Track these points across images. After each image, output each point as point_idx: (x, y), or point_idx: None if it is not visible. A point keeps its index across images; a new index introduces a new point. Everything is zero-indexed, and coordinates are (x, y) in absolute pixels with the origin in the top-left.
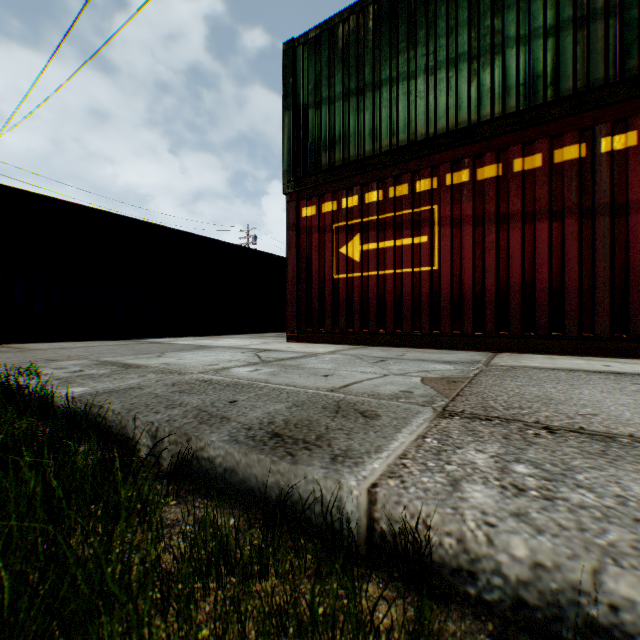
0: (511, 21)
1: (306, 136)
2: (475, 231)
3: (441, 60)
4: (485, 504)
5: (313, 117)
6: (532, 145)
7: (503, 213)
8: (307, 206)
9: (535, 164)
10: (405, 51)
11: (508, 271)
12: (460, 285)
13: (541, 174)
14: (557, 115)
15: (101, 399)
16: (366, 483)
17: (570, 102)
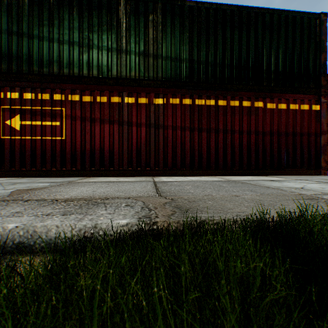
0: (96, 38)
1: None
2: (82, 123)
3: (66, 40)
4: None
5: None
6: (104, 92)
7: (93, 118)
8: None
9: (105, 100)
10: (48, 26)
11: (95, 142)
12: (75, 147)
13: (107, 105)
14: (112, 83)
15: None
16: None
17: (116, 80)
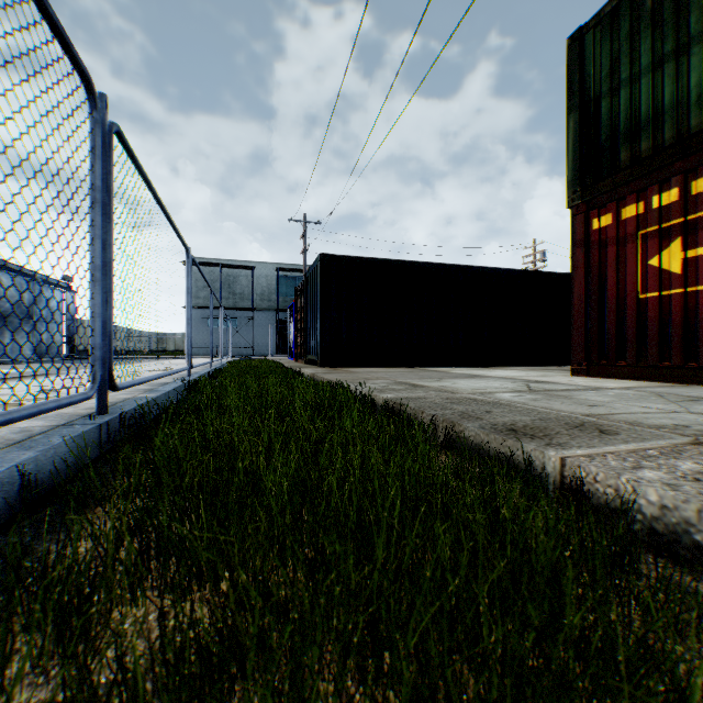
0: None
1: (597, 134)
2: None
3: None
4: (647, 477)
5: (606, 108)
6: None
7: None
8: (598, 216)
9: None
10: None
11: None
12: None
13: None
14: None
15: (402, 401)
16: (561, 455)
17: None
